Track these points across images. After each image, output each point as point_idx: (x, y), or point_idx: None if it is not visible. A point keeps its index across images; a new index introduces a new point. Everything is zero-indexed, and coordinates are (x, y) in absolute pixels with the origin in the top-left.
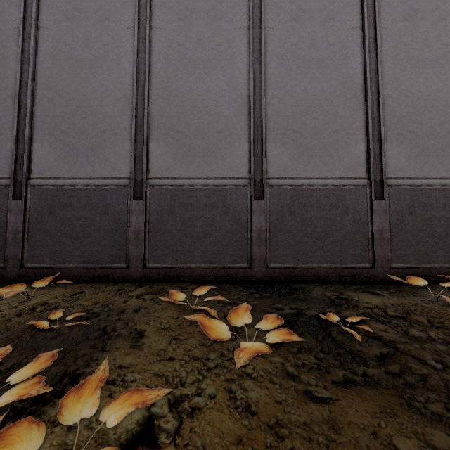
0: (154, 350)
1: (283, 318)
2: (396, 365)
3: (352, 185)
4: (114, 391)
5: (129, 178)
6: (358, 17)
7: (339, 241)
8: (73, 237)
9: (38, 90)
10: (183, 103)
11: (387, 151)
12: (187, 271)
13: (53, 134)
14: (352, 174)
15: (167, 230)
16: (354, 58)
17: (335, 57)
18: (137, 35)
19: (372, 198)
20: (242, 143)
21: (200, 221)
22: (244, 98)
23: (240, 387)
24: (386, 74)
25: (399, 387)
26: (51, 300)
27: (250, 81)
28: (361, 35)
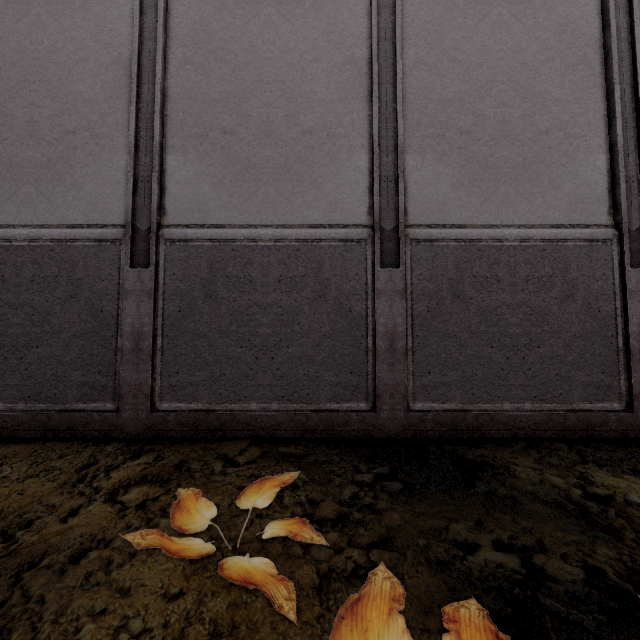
0: None
1: (493, 598)
2: None
3: (582, 240)
4: None
5: (124, 225)
6: None
7: (558, 355)
8: (5, 346)
9: None
10: (236, 75)
11: None
12: (241, 417)
13: None
14: (581, 216)
15: (201, 332)
16: None
17: None
18: None
19: (625, 266)
20: (355, 154)
21: (269, 314)
22: (359, 65)
23: None
24: None
25: None
26: None
27: (372, 27)
28: None
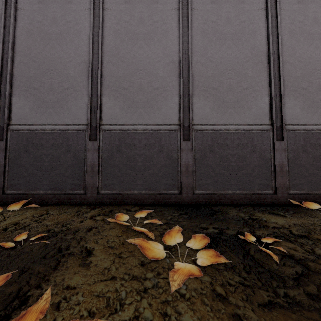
0: (99, 269)
1: (208, 237)
2: (313, 286)
3: (259, 130)
4: (57, 316)
5: (86, 124)
6: (263, 0)
7: (249, 173)
8: (43, 170)
9: (16, 56)
10: (128, 67)
11: (286, 103)
12: (131, 196)
13: (28, 91)
14: (259, 121)
15: (116, 164)
16: (259, 32)
17: (245, 31)
18: (93, 14)
19: (274, 140)
20: (173, 97)
21: (141, 158)
22: (175, 63)
23: (175, 310)
24: (284, 45)
25: (320, 309)
26: (22, 221)
27: (180, 49)
28: (265, 14)
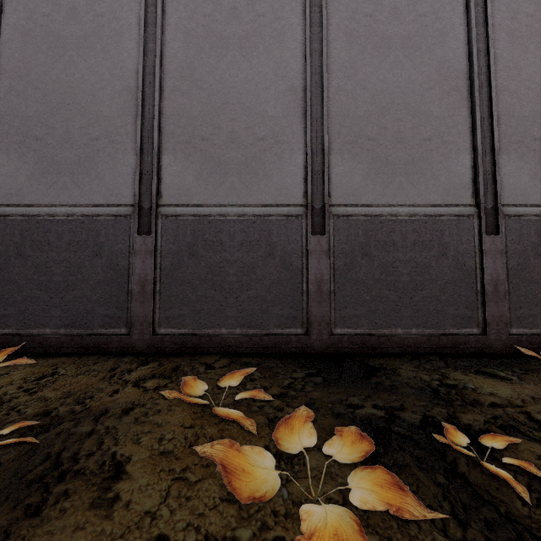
0: (132, 517)
1: (366, 428)
2: None
3: (453, 216)
4: None
5: (133, 205)
6: None
7: (435, 296)
8: (51, 290)
9: (3, 79)
10: (211, 98)
11: (503, 166)
12: (215, 339)
13: (24, 142)
14: (452, 199)
15: (187, 279)
16: (453, 34)
17: (427, 33)
18: (144, 1)
19: (482, 234)
20: (294, 154)
21: (234, 267)
22: (297, 91)
23: None
24: (500, 58)
25: None
26: (0, 390)
27: (306, 66)
28: (463, 2)
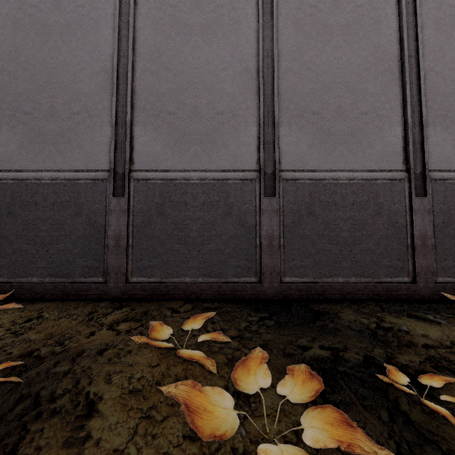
0: None
1: (315, 368)
2: None
3: (386, 180)
4: None
5: (109, 170)
6: None
7: (371, 249)
8: (37, 244)
9: None
10: (176, 78)
11: (429, 137)
12: (180, 286)
13: (15, 116)
14: (386, 165)
15: (155, 235)
16: (386, 22)
17: (364, 21)
18: None
19: (412, 195)
20: (249, 126)
21: (197, 224)
22: (251, 72)
23: None
24: (427, 43)
25: None
26: None
27: (259, 50)
28: None
